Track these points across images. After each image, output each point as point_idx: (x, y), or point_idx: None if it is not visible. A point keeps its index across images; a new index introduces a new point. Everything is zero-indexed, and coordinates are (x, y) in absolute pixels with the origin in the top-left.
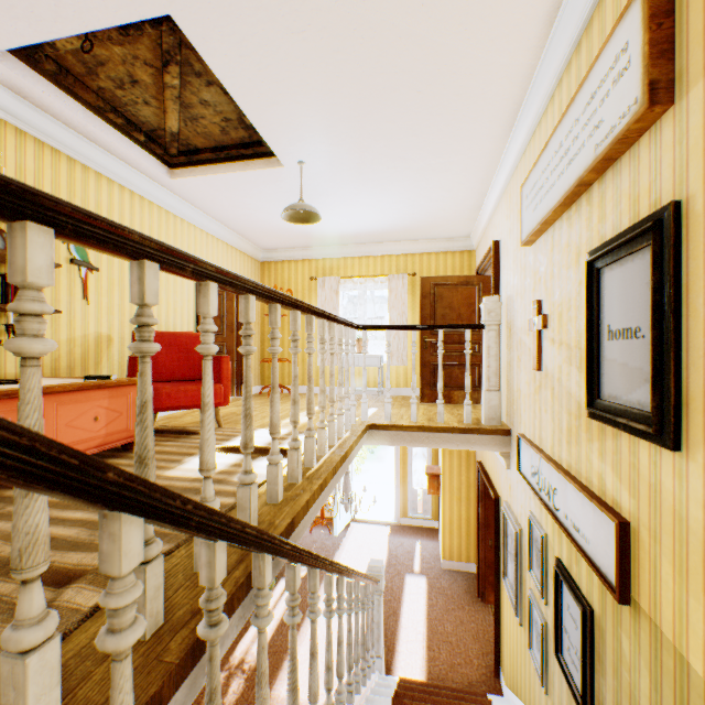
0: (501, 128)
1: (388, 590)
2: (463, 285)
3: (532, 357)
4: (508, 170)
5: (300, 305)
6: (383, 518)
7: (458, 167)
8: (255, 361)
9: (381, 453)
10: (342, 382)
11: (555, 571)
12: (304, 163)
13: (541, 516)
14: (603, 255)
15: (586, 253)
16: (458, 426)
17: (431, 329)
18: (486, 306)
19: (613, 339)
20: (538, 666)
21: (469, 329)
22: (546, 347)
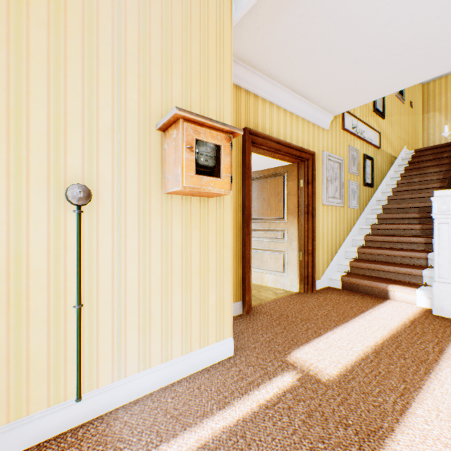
0: None
1: (402, 370)
2: None
3: None
4: None
5: None
6: None
7: None
8: None
9: None
10: None
11: (365, 157)
12: None
13: (354, 144)
14: None
15: None
16: None
17: None
18: None
19: None
20: (355, 205)
21: None
22: None
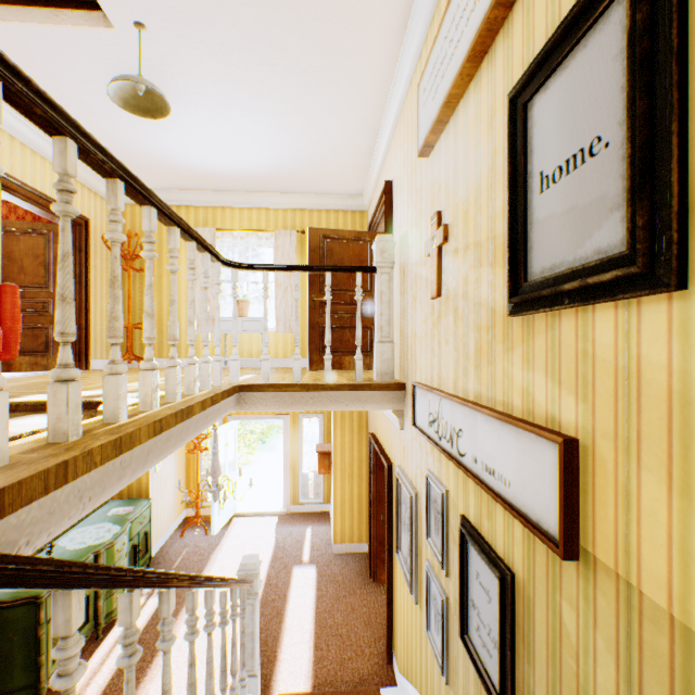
0: (396, 20)
1: (272, 589)
2: (355, 241)
3: (431, 283)
4: (402, 88)
5: (75, 131)
6: (272, 508)
7: (348, 81)
8: (101, 328)
9: (274, 442)
10: (194, 320)
11: (461, 532)
12: (145, 27)
13: (441, 470)
14: (535, 70)
15: (507, 96)
16: (348, 383)
17: (317, 271)
18: (379, 246)
19: (549, 187)
20: (437, 651)
21: (361, 273)
22: (448, 264)
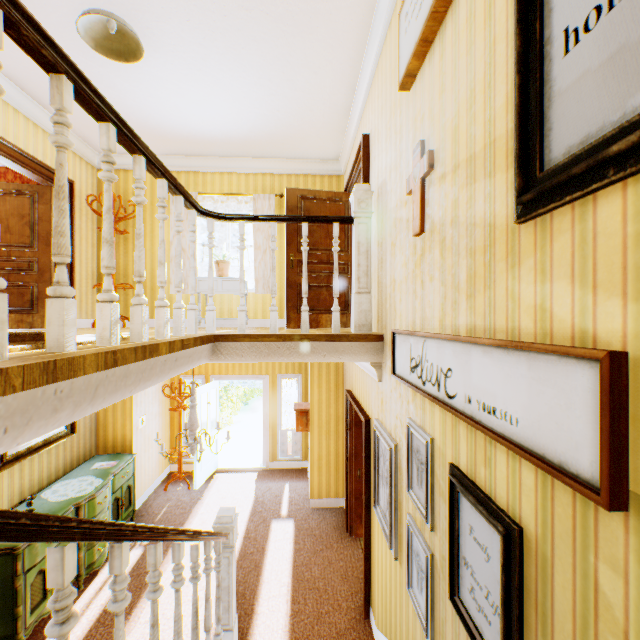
0: None
1: (251, 542)
2: (332, 202)
3: (413, 220)
4: (380, 32)
5: None
6: (252, 464)
7: (325, 28)
8: (87, 288)
9: (256, 404)
10: (164, 261)
11: (451, 482)
12: None
13: (425, 418)
14: None
15: None
16: (325, 333)
17: (294, 222)
18: (356, 196)
19: (580, 40)
20: (420, 611)
21: (338, 223)
22: (433, 194)
